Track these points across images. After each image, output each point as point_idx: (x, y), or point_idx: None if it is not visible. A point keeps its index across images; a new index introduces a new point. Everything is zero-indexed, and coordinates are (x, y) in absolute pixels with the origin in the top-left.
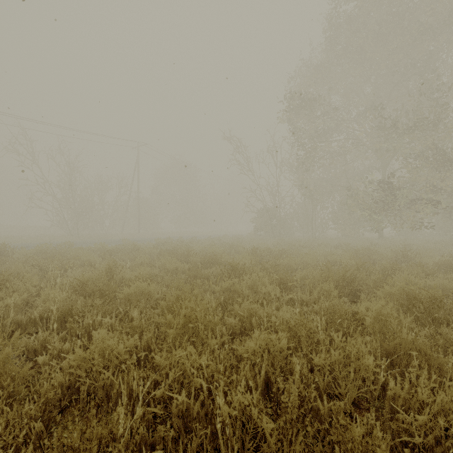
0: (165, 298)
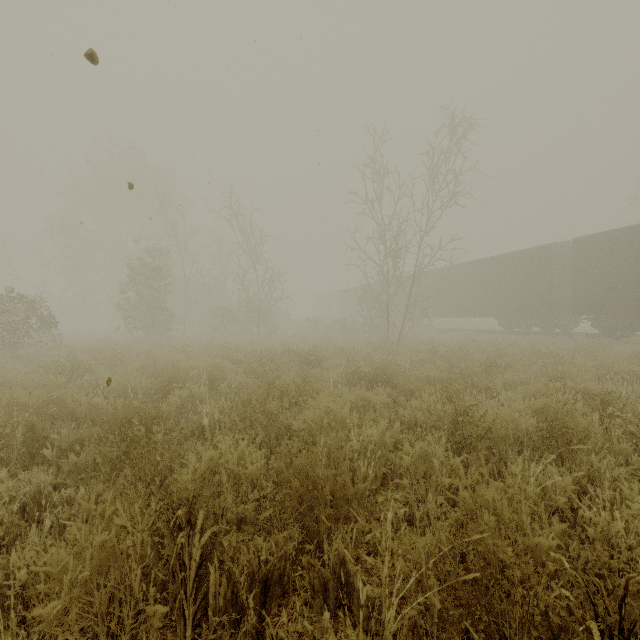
0: None
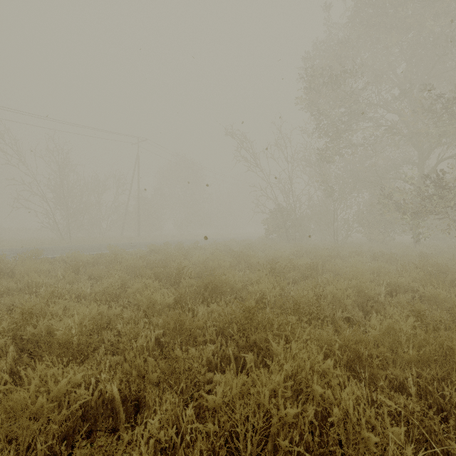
0: (100, 398)
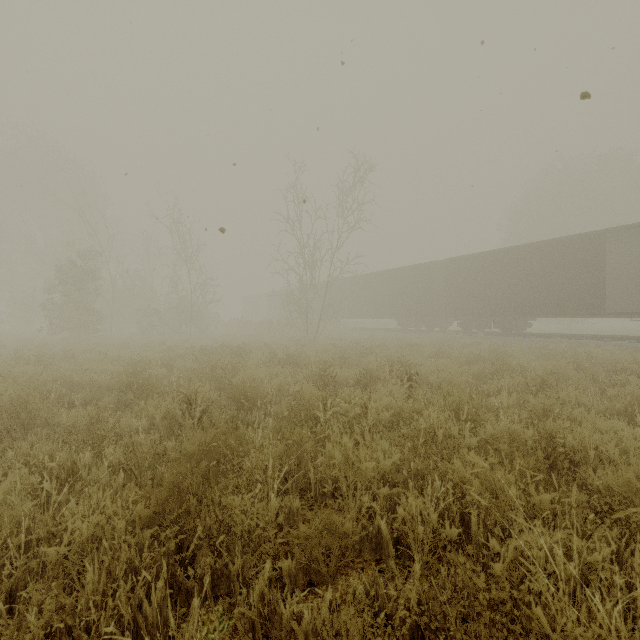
0: None
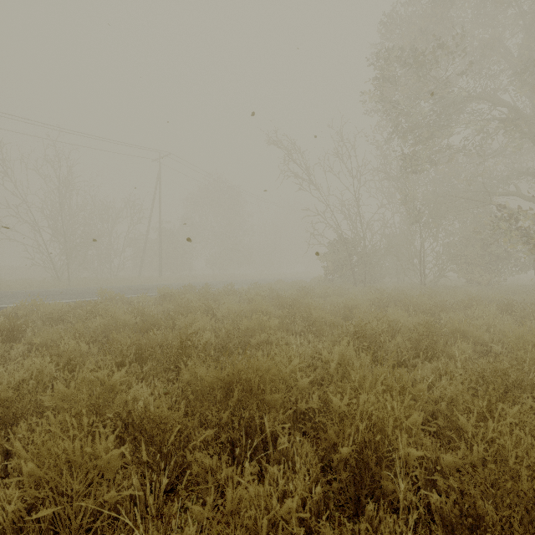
0: None
